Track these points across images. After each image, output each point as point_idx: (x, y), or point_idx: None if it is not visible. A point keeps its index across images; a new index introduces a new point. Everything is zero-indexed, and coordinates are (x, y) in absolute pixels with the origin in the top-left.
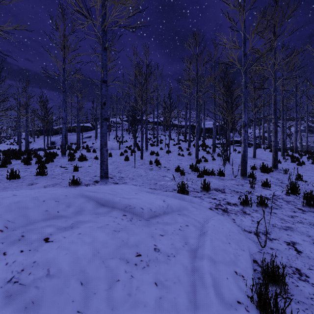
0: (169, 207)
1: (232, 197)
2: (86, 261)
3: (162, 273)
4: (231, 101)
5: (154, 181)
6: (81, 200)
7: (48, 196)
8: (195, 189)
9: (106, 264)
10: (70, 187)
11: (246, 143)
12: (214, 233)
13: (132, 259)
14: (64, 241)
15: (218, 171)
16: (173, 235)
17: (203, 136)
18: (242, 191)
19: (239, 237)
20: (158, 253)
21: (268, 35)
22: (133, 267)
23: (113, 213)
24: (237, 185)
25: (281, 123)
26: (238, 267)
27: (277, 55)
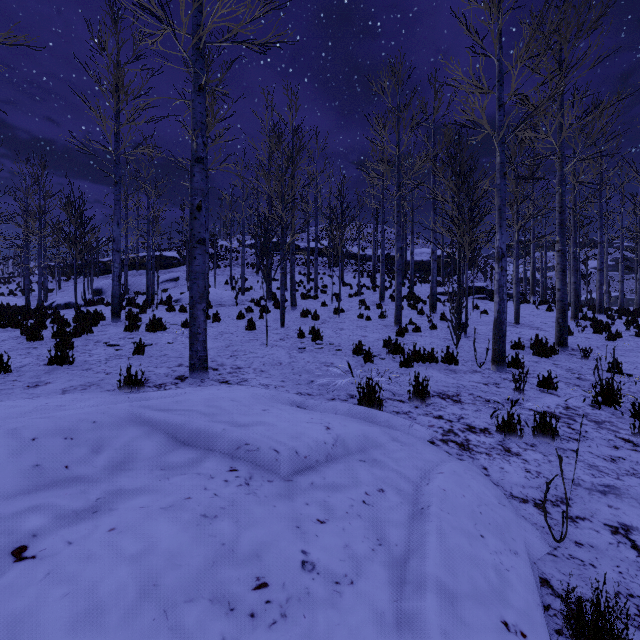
0: (340, 443)
1: (478, 413)
2: (119, 616)
3: (321, 636)
4: (470, 206)
5: (307, 376)
6: (130, 433)
7: (47, 426)
8: (396, 395)
9: (172, 621)
10: (122, 392)
11: (503, 293)
12: (445, 512)
13: (244, 598)
14: (65, 554)
15: (444, 353)
16: (350, 520)
17: (411, 279)
18: (498, 399)
19: (502, 516)
20: (311, 577)
21: (547, 67)
22: (245, 625)
23: (205, 464)
24: (486, 384)
25: (572, 252)
26: (510, 606)
27: (567, 108)
